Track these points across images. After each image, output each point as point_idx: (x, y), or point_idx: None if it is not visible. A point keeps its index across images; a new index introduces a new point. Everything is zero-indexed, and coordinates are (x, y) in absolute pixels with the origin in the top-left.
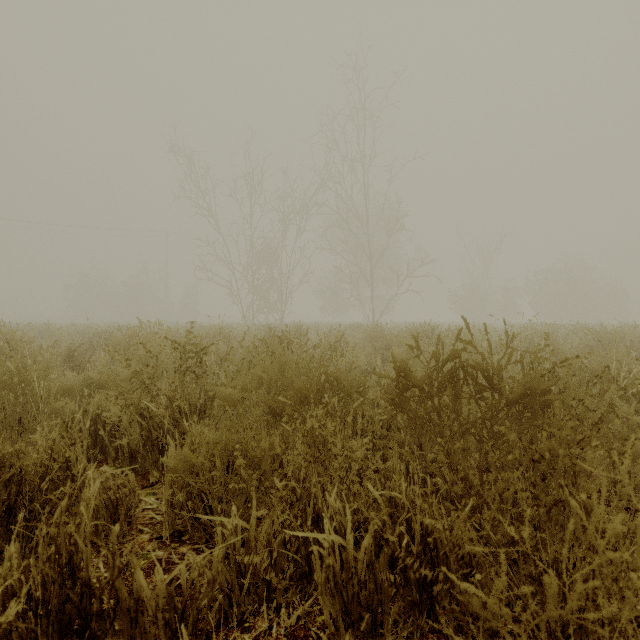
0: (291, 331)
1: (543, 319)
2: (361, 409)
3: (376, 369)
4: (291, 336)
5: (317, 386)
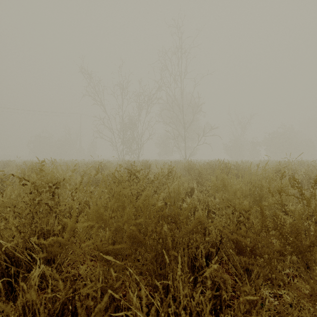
0: (141, 164)
1: (271, 158)
2: (195, 239)
3: (195, 190)
4: (141, 167)
5: (154, 229)
